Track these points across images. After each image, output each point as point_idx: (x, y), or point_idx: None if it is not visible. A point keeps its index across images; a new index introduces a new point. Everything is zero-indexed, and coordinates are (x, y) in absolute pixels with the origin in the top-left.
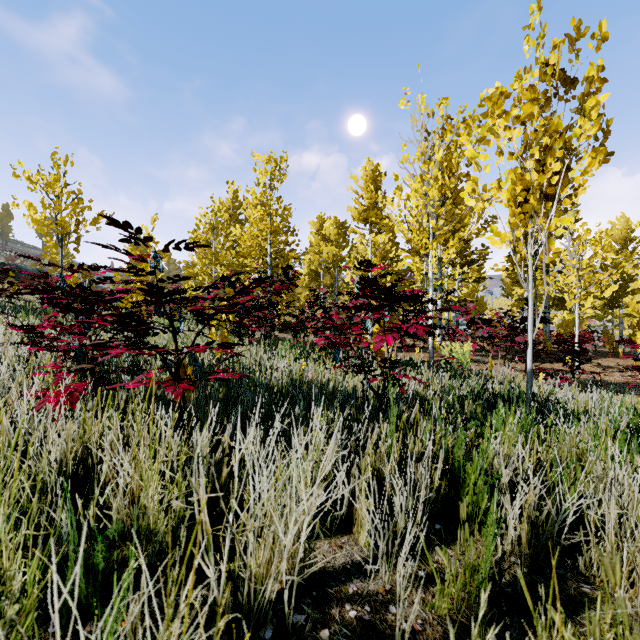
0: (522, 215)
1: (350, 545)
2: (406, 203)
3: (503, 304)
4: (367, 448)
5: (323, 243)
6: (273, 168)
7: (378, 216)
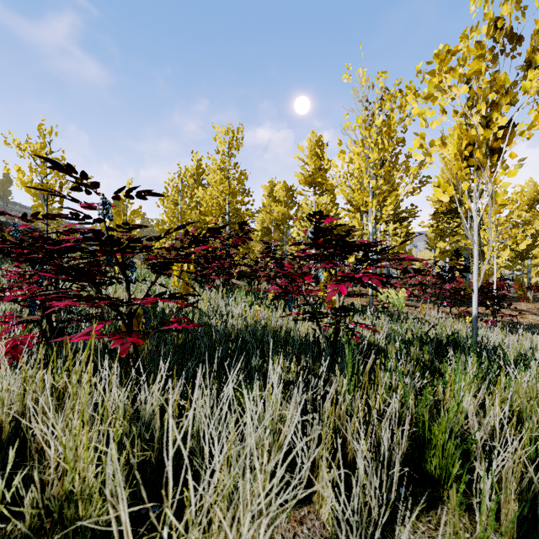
0: (468, 169)
1: (311, 520)
2: (349, 165)
3: (429, 256)
4: (326, 406)
5: (274, 204)
6: (231, 138)
7: (324, 177)
